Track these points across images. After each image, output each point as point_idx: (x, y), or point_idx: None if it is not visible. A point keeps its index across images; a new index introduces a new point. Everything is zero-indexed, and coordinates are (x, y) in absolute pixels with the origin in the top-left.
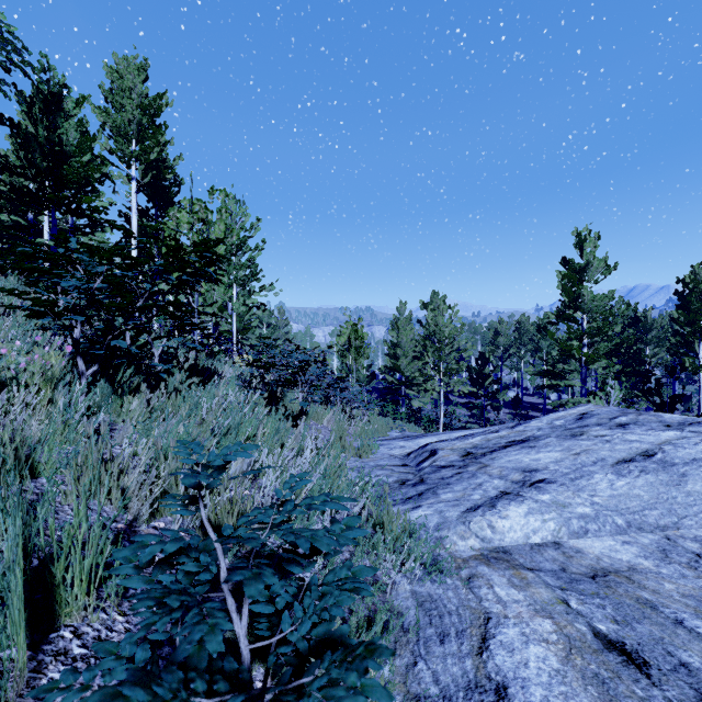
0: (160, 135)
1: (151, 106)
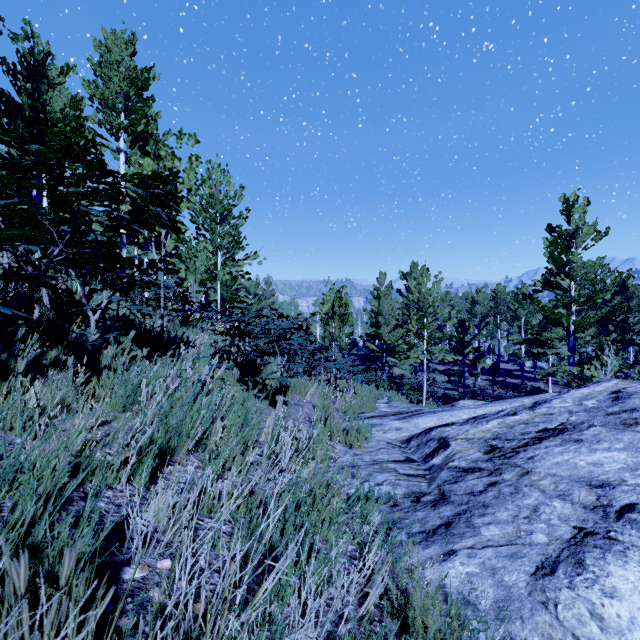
0: (147, 108)
1: (138, 79)
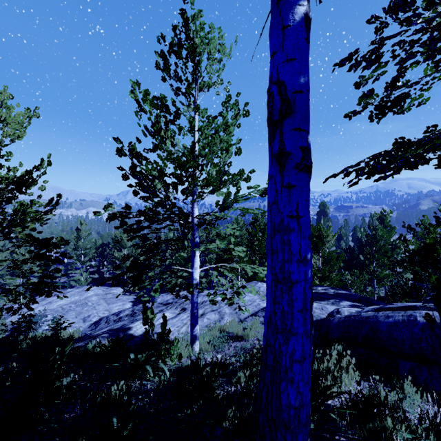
0: None
1: None
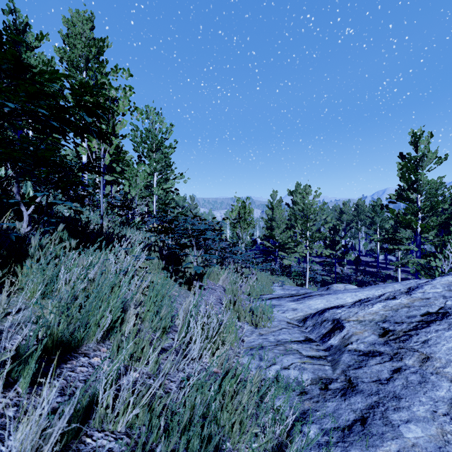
0: (102, 67)
1: (96, 46)
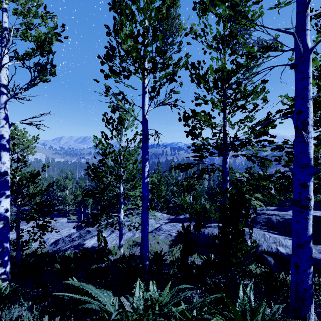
0: None
1: None
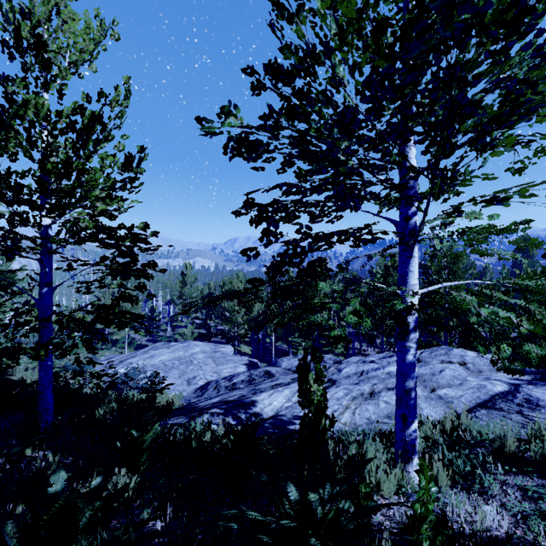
0: None
1: None
